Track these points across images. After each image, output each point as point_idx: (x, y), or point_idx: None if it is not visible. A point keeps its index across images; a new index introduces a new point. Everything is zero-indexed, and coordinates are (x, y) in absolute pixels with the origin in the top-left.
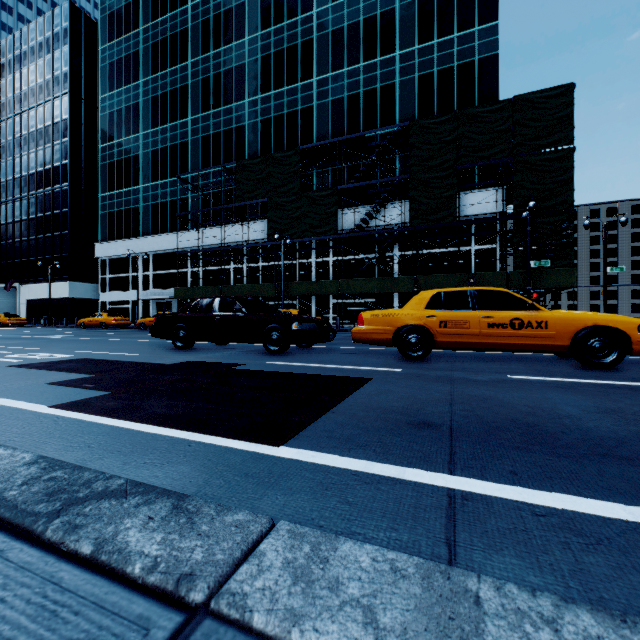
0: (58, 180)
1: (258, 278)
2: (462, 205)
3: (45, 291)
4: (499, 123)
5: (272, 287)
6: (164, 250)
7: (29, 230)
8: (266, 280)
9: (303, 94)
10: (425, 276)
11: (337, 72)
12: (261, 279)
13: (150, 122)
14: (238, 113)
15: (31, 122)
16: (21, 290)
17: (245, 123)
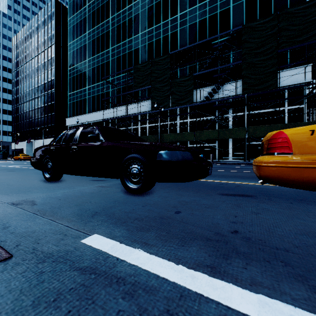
0: (50, 88)
1: (146, 133)
2: (282, 77)
3: (44, 143)
4: (312, 15)
5: (153, 137)
6: (98, 120)
7: (38, 113)
8: (150, 134)
9: (172, 25)
10: (253, 127)
11: (192, 8)
12: (148, 134)
13: (91, 53)
14: (135, 41)
15: (39, 61)
16: (35, 143)
17: (139, 46)
